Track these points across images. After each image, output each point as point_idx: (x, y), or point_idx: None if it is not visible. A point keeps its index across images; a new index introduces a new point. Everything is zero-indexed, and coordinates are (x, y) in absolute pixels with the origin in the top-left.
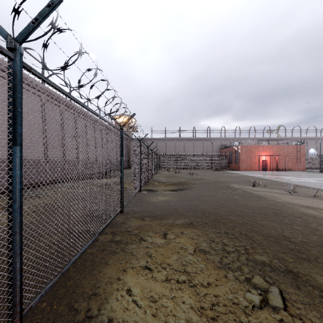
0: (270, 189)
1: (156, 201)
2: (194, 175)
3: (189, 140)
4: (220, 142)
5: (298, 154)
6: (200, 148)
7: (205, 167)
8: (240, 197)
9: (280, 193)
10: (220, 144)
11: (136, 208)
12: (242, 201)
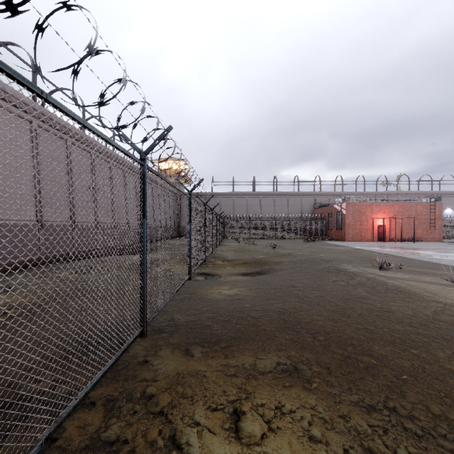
0: (412, 275)
1: (218, 297)
2: (277, 248)
3: (268, 195)
4: (313, 199)
5: (431, 216)
6: (283, 208)
7: (292, 236)
8: (369, 291)
9: (435, 282)
10: (313, 201)
11: (179, 316)
12: (377, 301)
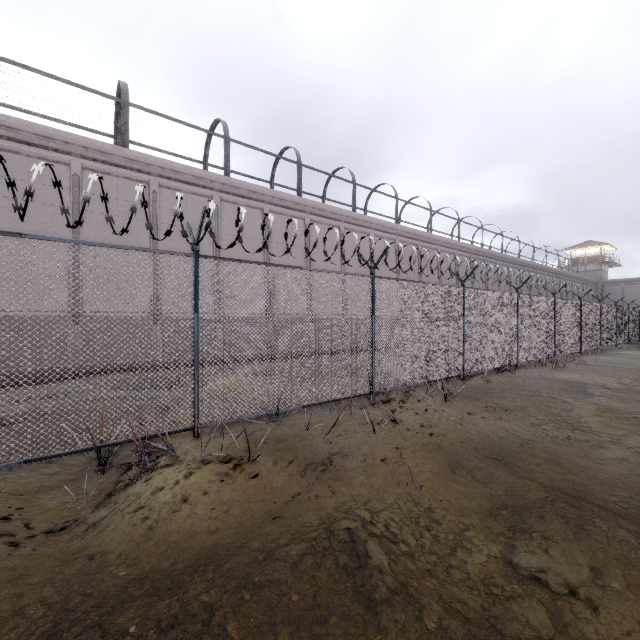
0: None
1: None
2: None
3: None
4: None
5: None
6: None
7: None
8: None
9: None
10: None
11: None
12: None
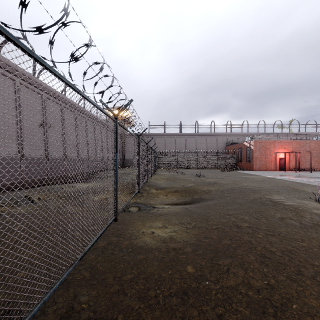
0: None
1: (150, 242)
2: (202, 177)
3: (191, 135)
4: (225, 138)
5: None
6: (203, 145)
7: (210, 166)
8: None
9: None
10: (225, 140)
11: (84, 298)
12: None
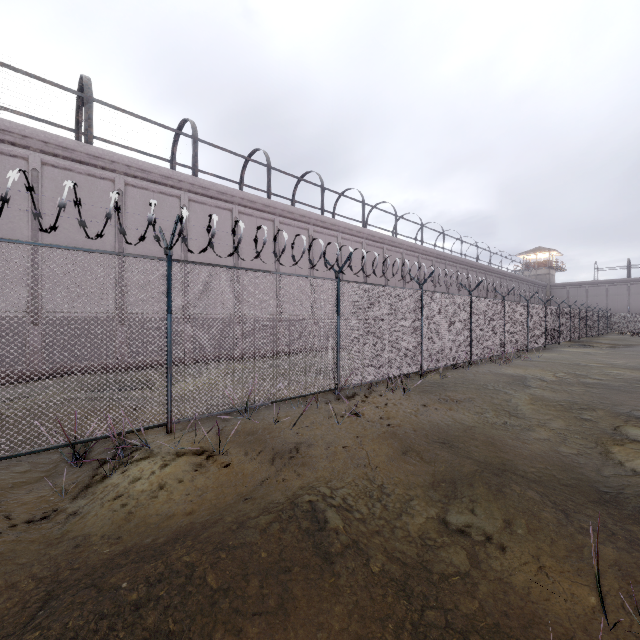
0: None
1: None
2: None
3: None
4: None
5: None
6: None
7: None
8: None
9: None
10: None
11: None
12: None
